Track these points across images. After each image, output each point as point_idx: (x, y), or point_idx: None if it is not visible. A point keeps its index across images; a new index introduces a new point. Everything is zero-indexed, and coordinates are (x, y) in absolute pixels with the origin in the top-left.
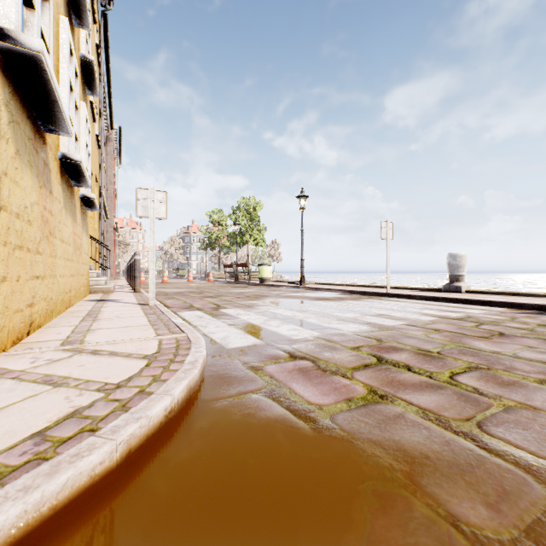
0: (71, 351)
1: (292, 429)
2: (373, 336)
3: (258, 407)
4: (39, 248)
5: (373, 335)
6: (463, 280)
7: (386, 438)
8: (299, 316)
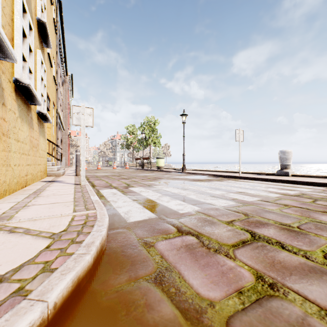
0: None
1: None
2: (240, 211)
3: (146, 303)
4: None
5: (240, 210)
6: (290, 168)
7: None
8: (183, 193)
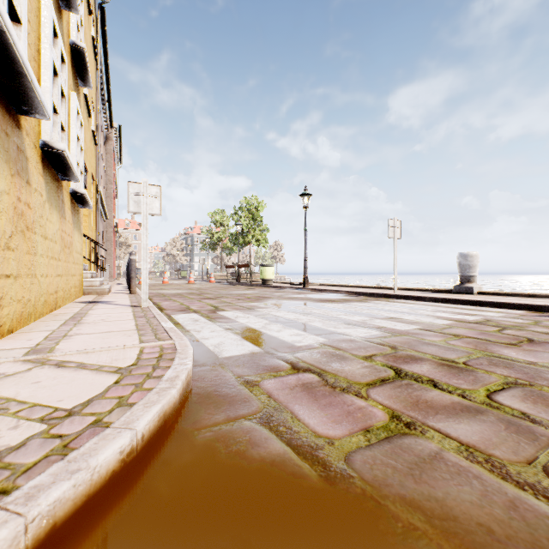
0: (33, 362)
1: (294, 478)
2: (386, 343)
3: (251, 441)
4: (10, 244)
5: (386, 342)
6: (475, 281)
7: (424, 494)
8: (303, 320)
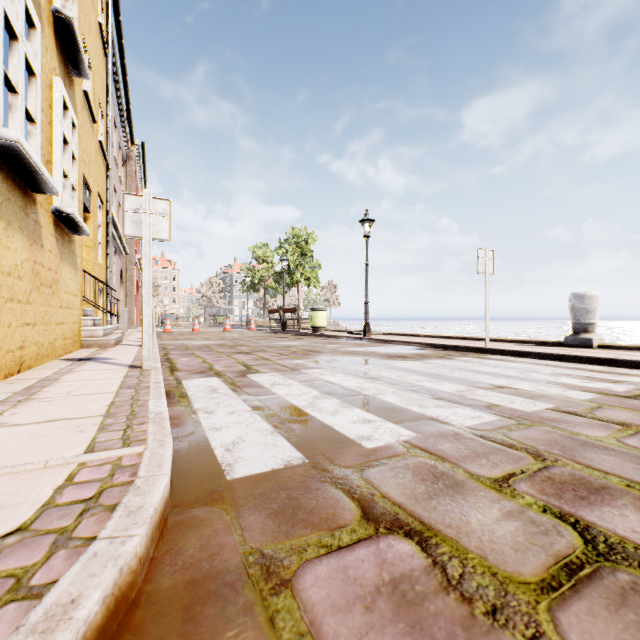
0: None
1: None
2: (517, 442)
3: None
4: None
5: (515, 439)
6: (594, 330)
7: None
8: (369, 390)
